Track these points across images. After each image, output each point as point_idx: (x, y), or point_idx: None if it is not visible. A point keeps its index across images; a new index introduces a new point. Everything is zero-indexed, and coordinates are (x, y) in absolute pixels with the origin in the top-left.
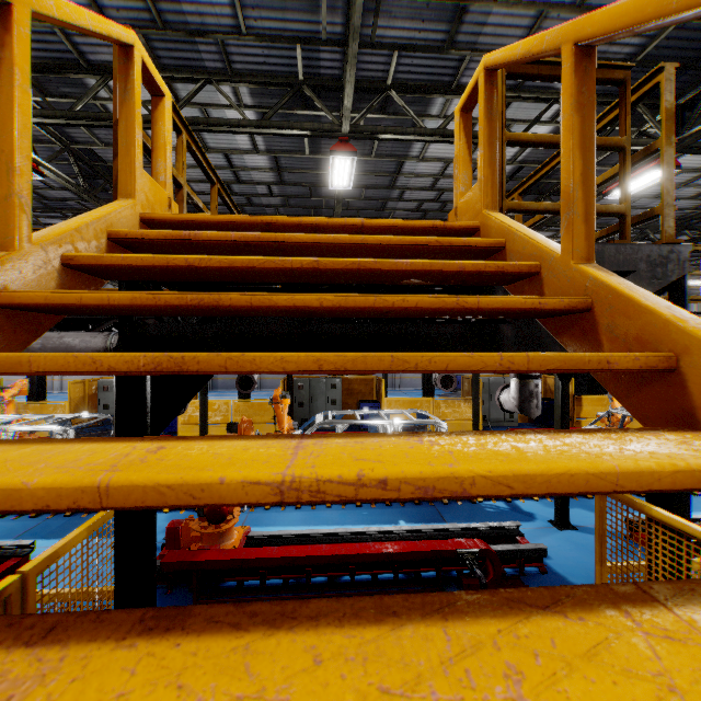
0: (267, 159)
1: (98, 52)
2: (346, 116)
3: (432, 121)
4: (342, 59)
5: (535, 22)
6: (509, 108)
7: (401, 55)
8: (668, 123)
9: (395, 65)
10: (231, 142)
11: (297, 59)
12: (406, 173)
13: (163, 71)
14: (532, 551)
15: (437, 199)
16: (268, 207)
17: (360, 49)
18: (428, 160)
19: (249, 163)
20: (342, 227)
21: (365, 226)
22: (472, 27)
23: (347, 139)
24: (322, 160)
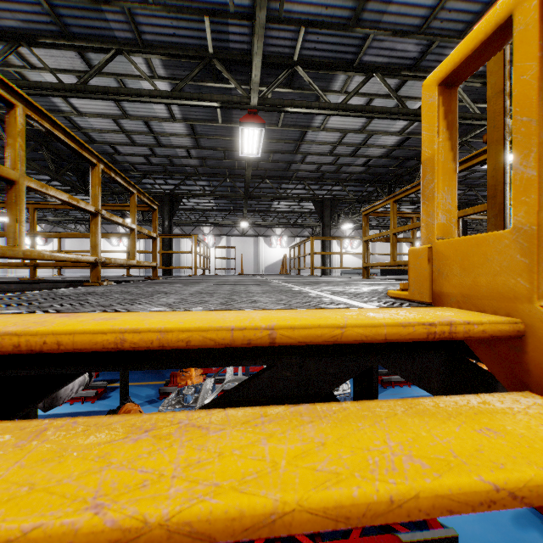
0: (184, 126)
1: (2, 17)
2: (254, 89)
3: (333, 95)
4: (250, 34)
5: (438, 2)
6: (404, 86)
7: (307, 31)
8: None
9: (302, 41)
10: (149, 111)
11: (206, 32)
12: (309, 141)
13: (73, 40)
14: (444, 539)
15: (334, 163)
16: (188, 167)
17: (268, 24)
18: (328, 130)
19: (167, 130)
20: (223, 345)
21: (277, 342)
22: (378, 5)
23: (256, 111)
24: (234, 128)
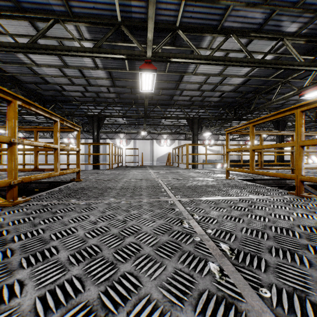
0: (104, 72)
1: None
2: (149, 45)
3: (202, 51)
4: (146, 7)
5: None
6: (250, 44)
7: (186, 4)
8: None
9: (182, 12)
10: (81, 62)
11: (115, 6)
12: (185, 81)
13: (25, 13)
14: None
15: (200, 95)
16: (109, 98)
17: None
18: (198, 74)
19: (94, 75)
20: None
21: None
22: None
23: (150, 61)
24: (137, 73)
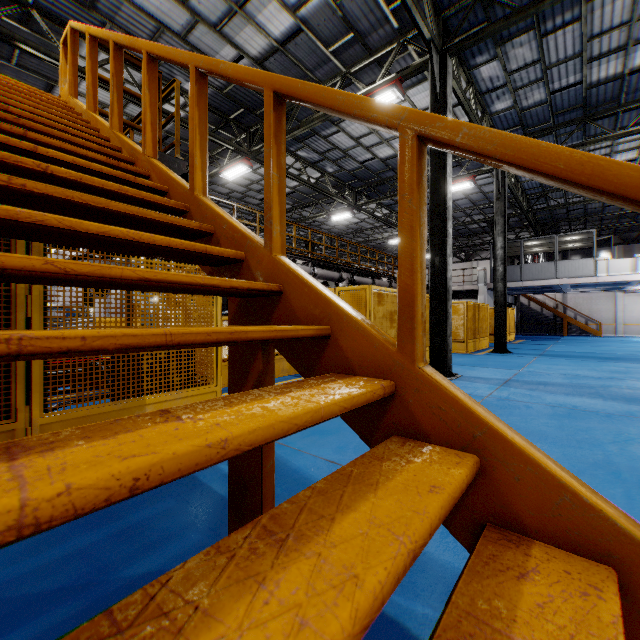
0: None
1: None
2: None
3: (82, 60)
4: None
5: (157, 31)
6: None
7: None
8: (178, 106)
9: None
10: None
11: None
12: None
13: None
14: None
15: None
16: None
17: None
18: (82, 95)
19: None
20: None
21: None
22: (110, 6)
23: None
24: None
